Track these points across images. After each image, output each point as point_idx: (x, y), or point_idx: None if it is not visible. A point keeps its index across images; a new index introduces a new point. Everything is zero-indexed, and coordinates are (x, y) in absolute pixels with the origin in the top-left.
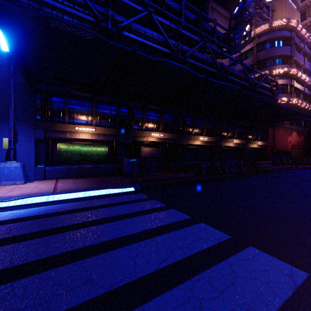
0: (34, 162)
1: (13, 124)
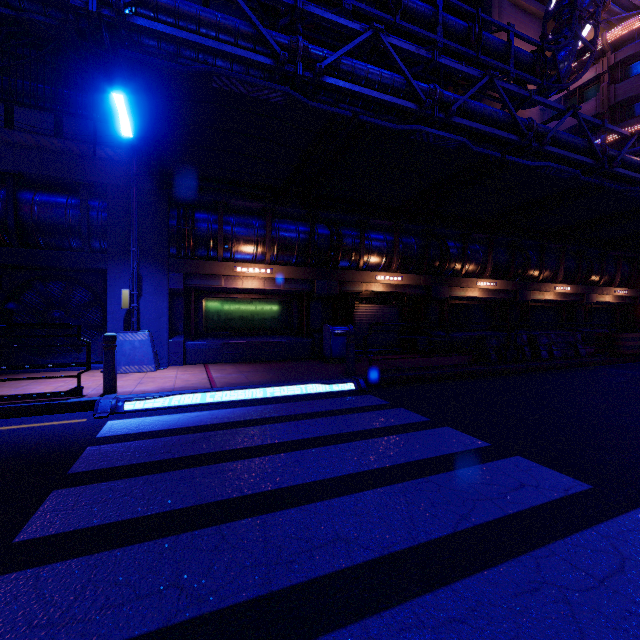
0: (168, 332)
1: (136, 265)
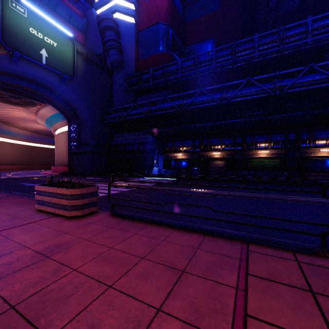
0: (163, 168)
1: (157, 155)
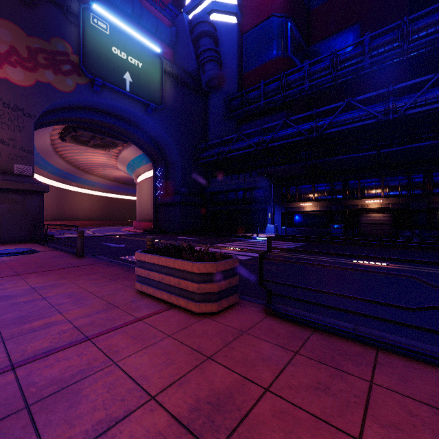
0: (281, 225)
1: (272, 206)
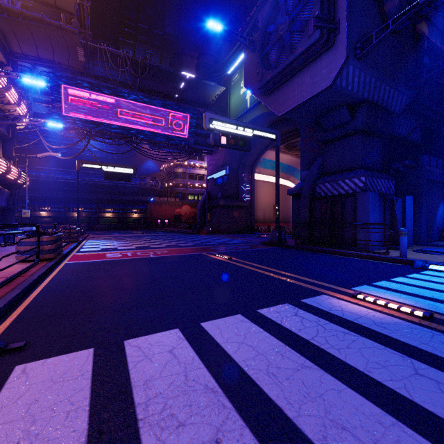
0: None
1: None
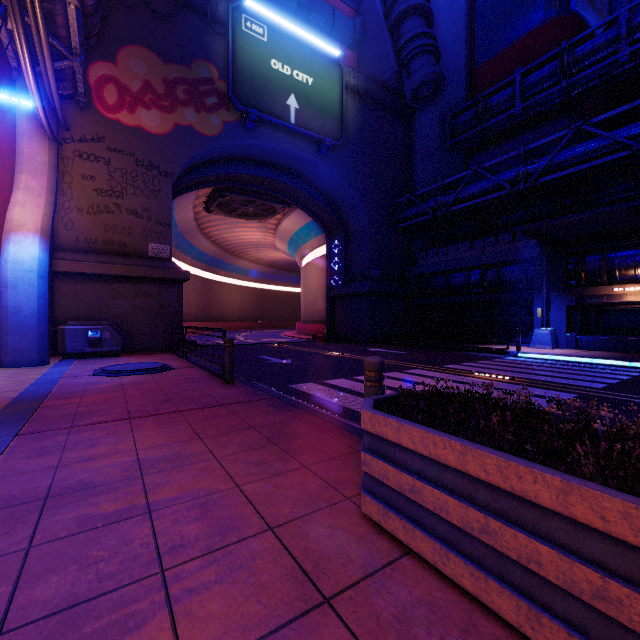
0: (565, 330)
1: (545, 295)
